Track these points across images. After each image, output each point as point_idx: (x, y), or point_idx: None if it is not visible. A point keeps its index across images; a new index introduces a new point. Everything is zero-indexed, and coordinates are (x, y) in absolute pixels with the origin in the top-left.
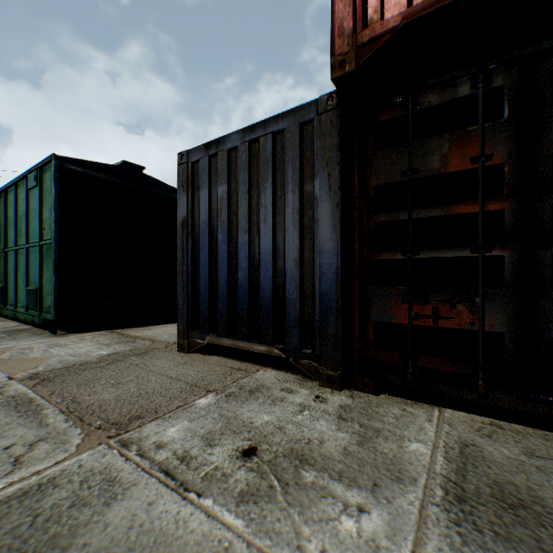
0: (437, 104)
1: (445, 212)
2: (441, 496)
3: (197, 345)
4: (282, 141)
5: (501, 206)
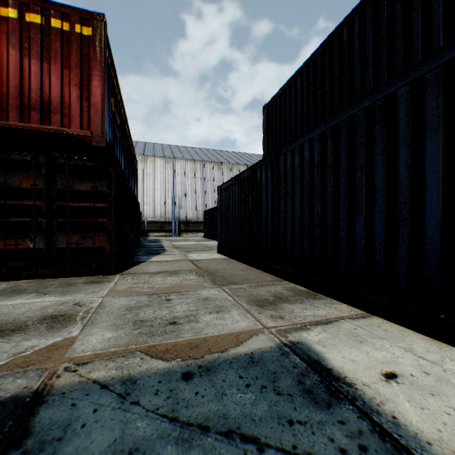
0: (19, 159)
1: (22, 203)
2: None
3: None
4: None
5: (43, 203)
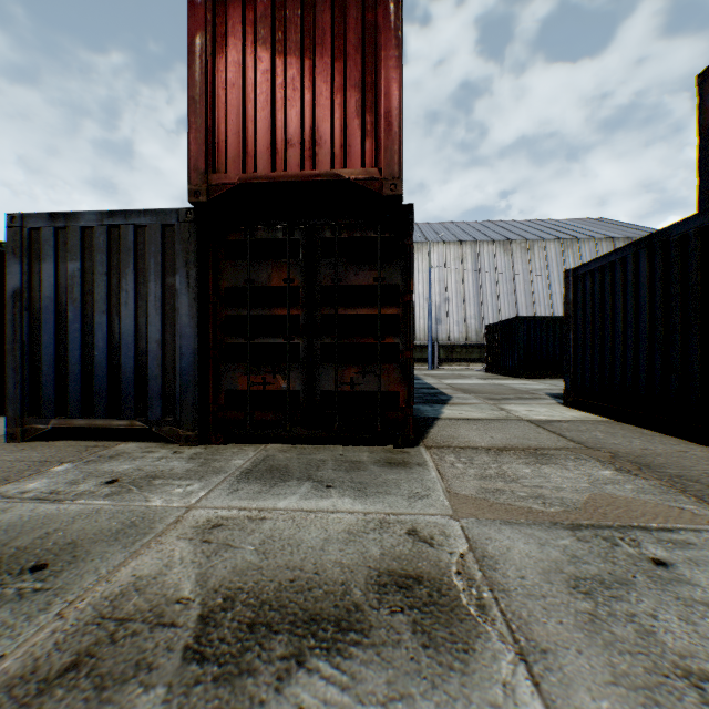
0: (266, 239)
1: (270, 313)
2: (238, 474)
3: (38, 431)
4: (146, 234)
5: (299, 312)
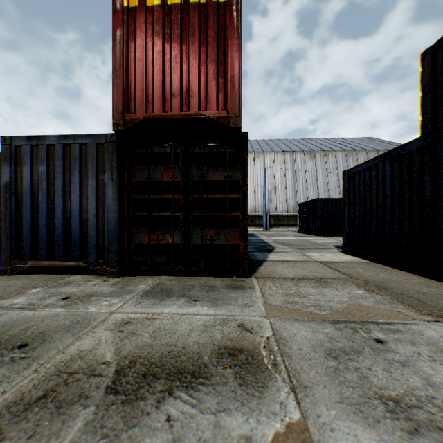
0: (159, 152)
1: (162, 197)
2: (142, 293)
3: (21, 269)
4: (86, 149)
5: (179, 197)
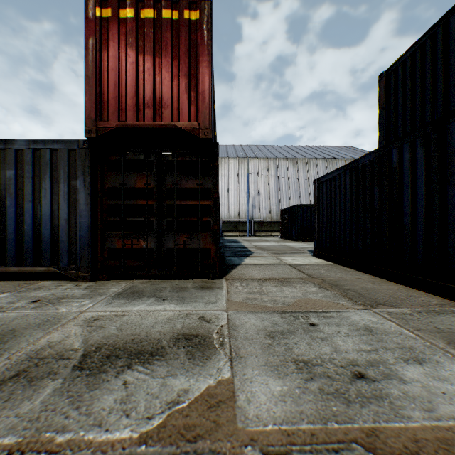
0: (133, 159)
1: (136, 203)
2: (114, 295)
3: None
4: (58, 155)
5: (153, 203)
